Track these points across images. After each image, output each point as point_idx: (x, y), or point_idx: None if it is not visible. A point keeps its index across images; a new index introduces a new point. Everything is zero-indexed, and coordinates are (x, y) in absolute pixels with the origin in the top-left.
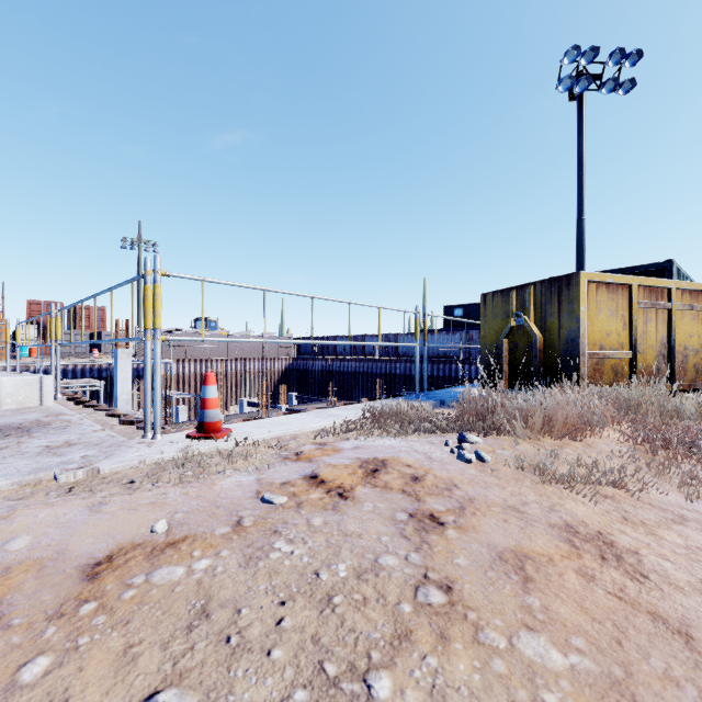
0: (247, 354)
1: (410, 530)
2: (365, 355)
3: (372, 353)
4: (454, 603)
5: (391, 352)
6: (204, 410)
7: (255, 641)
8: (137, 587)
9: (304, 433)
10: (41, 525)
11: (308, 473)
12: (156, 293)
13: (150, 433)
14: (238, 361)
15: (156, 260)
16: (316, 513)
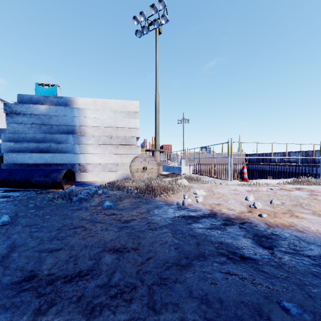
0: (223, 162)
1: (308, 195)
2: (290, 163)
3: (295, 161)
4: (315, 199)
5: (309, 161)
6: (243, 175)
7: (279, 197)
8: (256, 192)
9: (272, 183)
10: (232, 186)
11: (279, 188)
12: (231, 147)
13: (229, 179)
14: (220, 164)
15: (231, 139)
16: (284, 191)
